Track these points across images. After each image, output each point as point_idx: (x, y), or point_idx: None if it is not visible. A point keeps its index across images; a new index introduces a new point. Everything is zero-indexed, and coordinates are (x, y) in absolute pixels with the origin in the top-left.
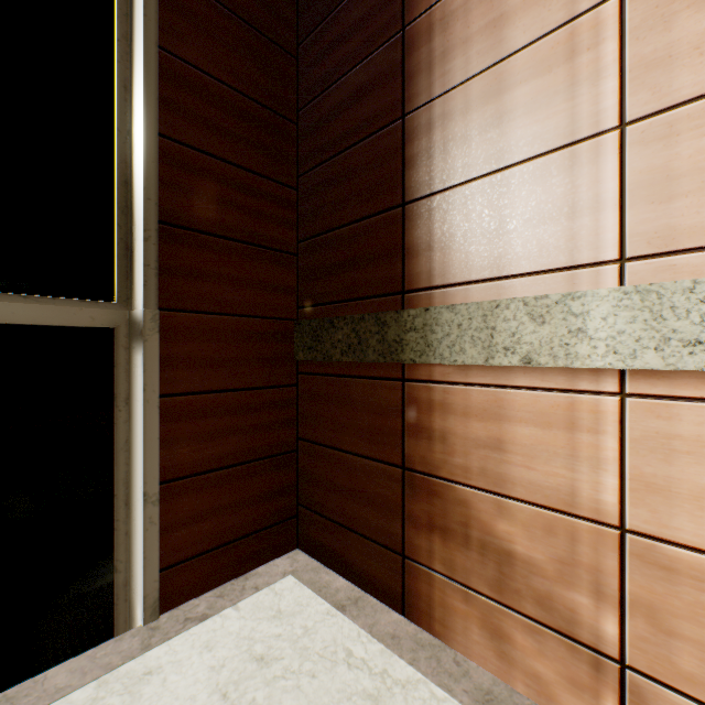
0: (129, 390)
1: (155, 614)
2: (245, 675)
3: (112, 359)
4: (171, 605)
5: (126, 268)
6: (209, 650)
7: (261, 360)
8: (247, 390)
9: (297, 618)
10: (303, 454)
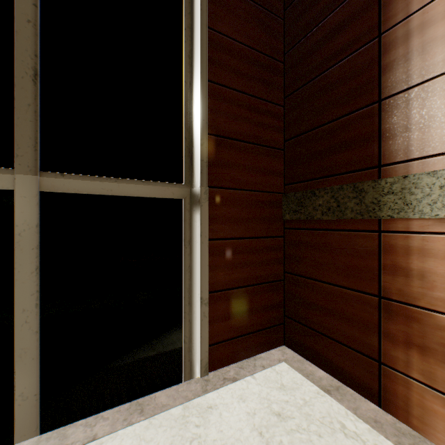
0: (190, 236)
1: (206, 371)
2: (270, 423)
3: (182, 217)
4: (213, 368)
5: (188, 163)
6: (243, 401)
7: (262, 219)
8: (254, 238)
9: (297, 392)
10: (288, 282)
